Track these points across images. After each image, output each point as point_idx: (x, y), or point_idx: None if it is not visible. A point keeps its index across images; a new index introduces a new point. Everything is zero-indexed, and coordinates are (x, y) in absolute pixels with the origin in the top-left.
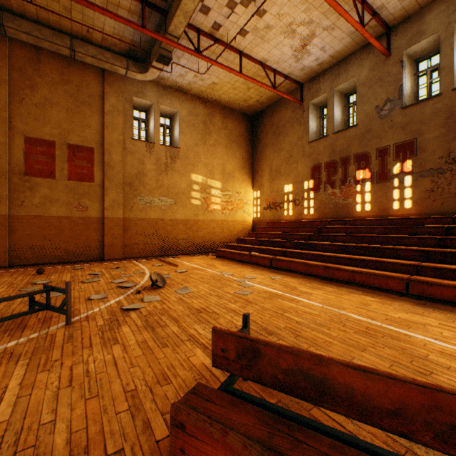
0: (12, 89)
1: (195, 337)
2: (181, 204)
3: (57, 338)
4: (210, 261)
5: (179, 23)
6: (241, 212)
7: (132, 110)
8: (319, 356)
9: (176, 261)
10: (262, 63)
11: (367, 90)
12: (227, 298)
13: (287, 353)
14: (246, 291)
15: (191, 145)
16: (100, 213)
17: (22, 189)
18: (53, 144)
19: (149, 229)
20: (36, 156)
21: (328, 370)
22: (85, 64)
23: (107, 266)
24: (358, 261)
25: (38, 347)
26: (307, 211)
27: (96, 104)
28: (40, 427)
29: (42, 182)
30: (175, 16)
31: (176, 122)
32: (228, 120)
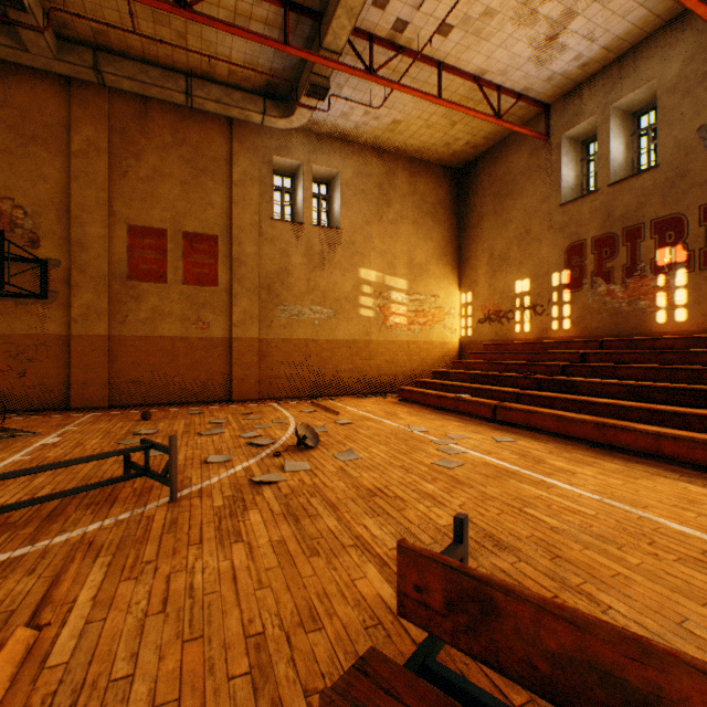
0: (113, 160)
1: (365, 541)
2: (343, 316)
3: (154, 524)
4: (389, 407)
5: (341, 29)
6: (440, 328)
7: (271, 176)
8: (641, 642)
9: (336, 405)
10: (477, 78)
11: (679, 99)
12: (419, 473)
13: (558, 621)
14: (452, 461)
15: (359, 224)
16: (226, 332)
17: (125, 300)
18: (164, 233)
19: (295, 355)
20: (143, 252)
21: (664, 678)
22: (206, 114)
23: (235, 410)
24: (667, 415)
25: (127, 536)
26: (557, 324)
27: (221, 171)
28: (110, 684)
29: (150, 289)
30: (334, 17)
31: (336, 190)
32: (418, 179)
